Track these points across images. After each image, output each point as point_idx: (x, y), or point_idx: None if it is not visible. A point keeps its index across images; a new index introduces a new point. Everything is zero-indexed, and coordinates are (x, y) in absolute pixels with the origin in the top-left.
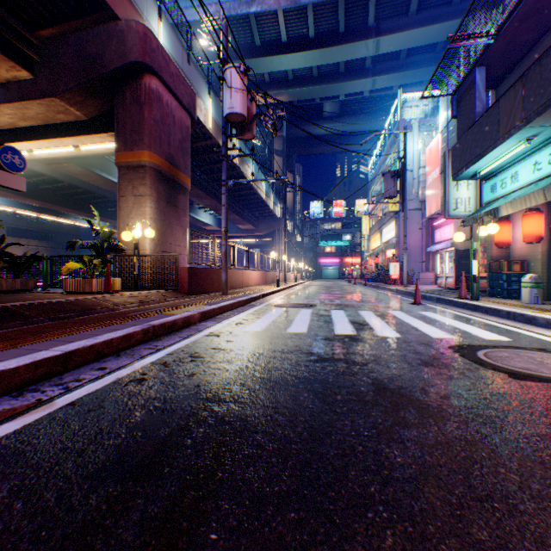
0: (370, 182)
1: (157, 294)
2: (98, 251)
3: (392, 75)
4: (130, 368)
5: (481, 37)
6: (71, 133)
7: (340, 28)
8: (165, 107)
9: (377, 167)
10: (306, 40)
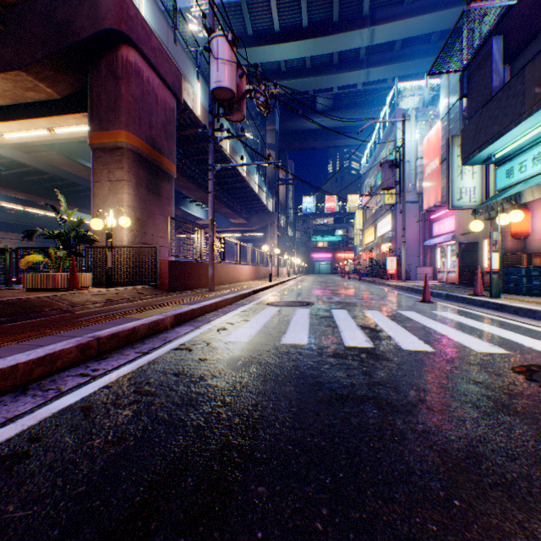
0: (364, 176)
1: (131, 290)
2: (64, 242)
3: (386, 66)
4: (22, 421)
5: None
6: (42, 113)
7: (334, 17)
8: (146, 83)
9: (371, 160)
10: (300, 29)
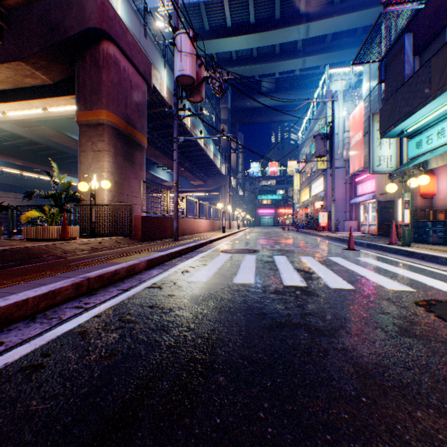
0: (301, 146)
1: (111, 240)
2: (57, 201)
3: (319, 56)
4: (35, 342)
5: (413, 1)
6: (38, 95)
7: (276, 15)
8: (122, 71)
9: (307, 133)
10: (248, 25)
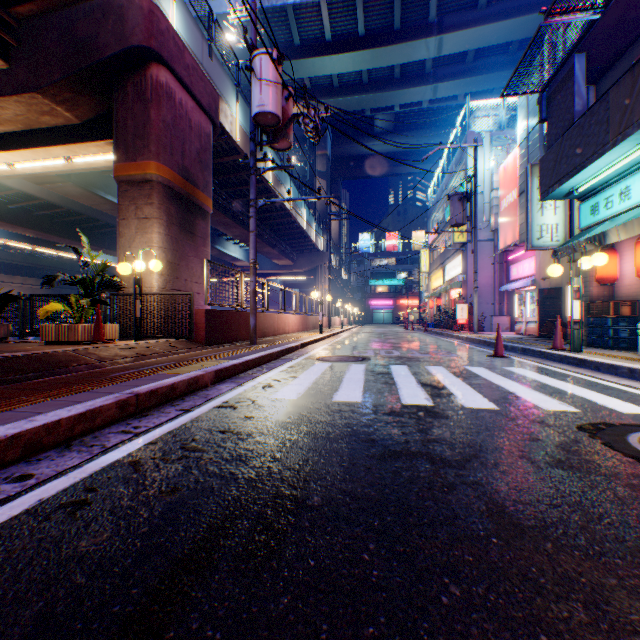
0: (430, 210)
1: (163, 344)
2: (87, 289)
3: (456, 81)
4: (73, 474)
5: (585, 10)
6: (59, 140)
7: (395, 24)
8: (178, 107)
9: (439, 191)
10: (355, 38)
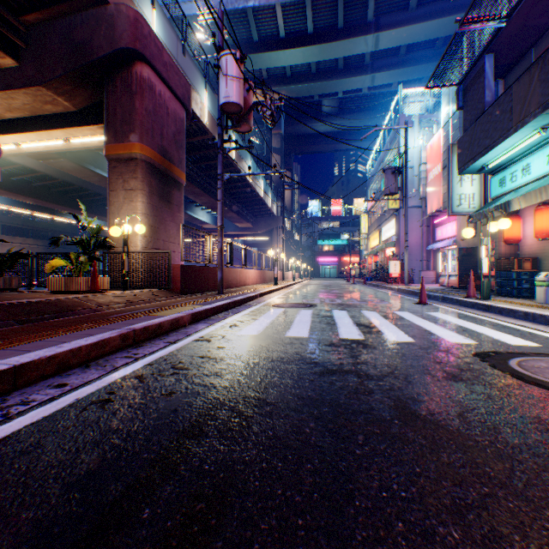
0: (369, 180)
1: (147, 293)
2: (85, 248)
3: (391, 71)
4: (96, 384)
5: (492, 20)
6: (59, 124)
7: (339, 23)
8: (158, 97)
9: (376, 164)
10: (305, 35)
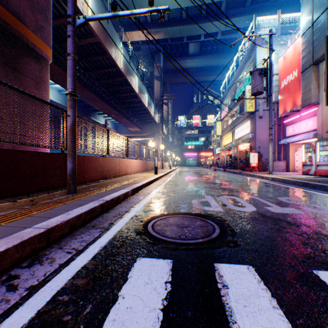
0: (223, 97)
1: None
2: None
3: (240, 18)
4: None
5: None
6: None
7: None
8: None
9: (230, 84)
10: None
